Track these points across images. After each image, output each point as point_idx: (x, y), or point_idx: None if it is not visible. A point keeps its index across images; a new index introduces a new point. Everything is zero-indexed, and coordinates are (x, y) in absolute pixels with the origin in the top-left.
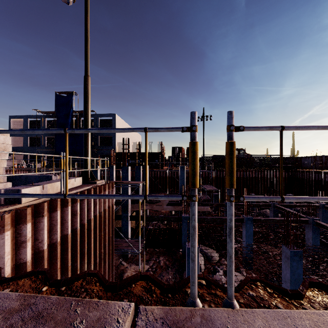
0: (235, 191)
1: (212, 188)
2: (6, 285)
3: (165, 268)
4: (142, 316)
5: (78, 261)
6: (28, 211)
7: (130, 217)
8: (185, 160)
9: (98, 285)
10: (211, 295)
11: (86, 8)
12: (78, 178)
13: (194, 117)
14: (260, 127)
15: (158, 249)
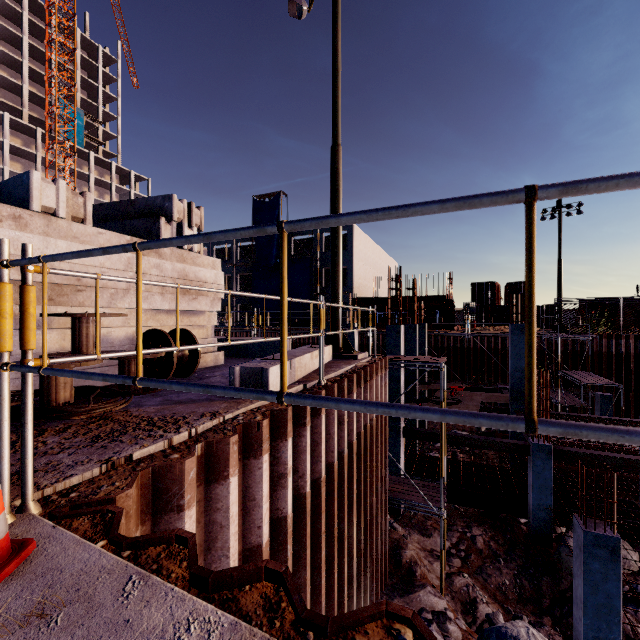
0: None
1: (598, 381)
2: None
3: (489, 557)
4: None
5: (345, 519)
6: (289, 414)
7: (403, 429)
8: (504, 312)
9: None
10: None
11: (335, 13)
12: (327, 347)
13: None
14: None
15: (462, 508)
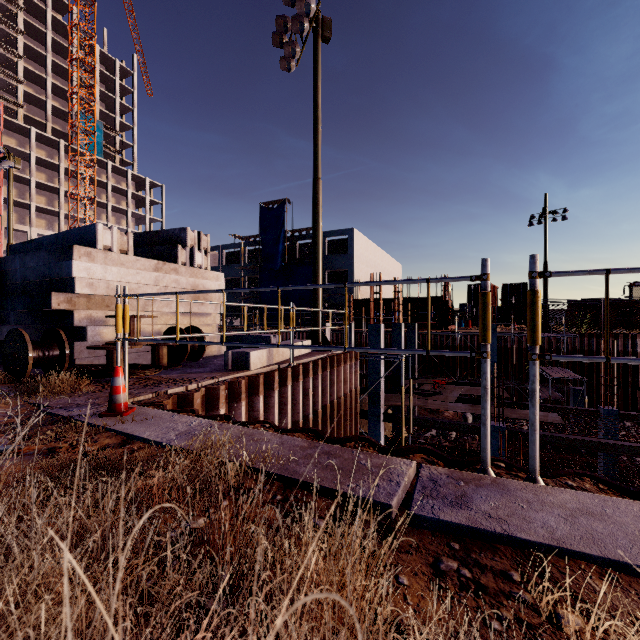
0: (636, 386)
1: (566, 375)
2: (285, 434)
3: None
4: (425, 469)
5: None
6: (261, 380)
7: (383, 415)
8: (498, 312)
9: (372, 449)
10: (510, 475)
11: (315, 72)
12: (306, 342)
13: (485, 265)
14: (574, 272)
15: None
